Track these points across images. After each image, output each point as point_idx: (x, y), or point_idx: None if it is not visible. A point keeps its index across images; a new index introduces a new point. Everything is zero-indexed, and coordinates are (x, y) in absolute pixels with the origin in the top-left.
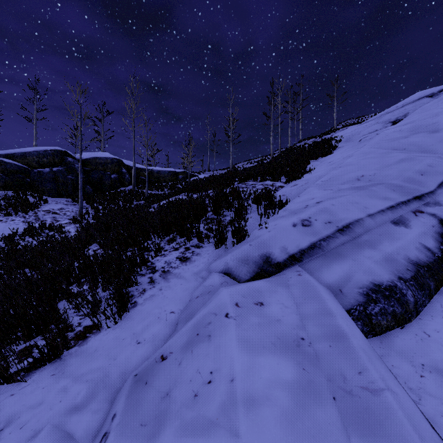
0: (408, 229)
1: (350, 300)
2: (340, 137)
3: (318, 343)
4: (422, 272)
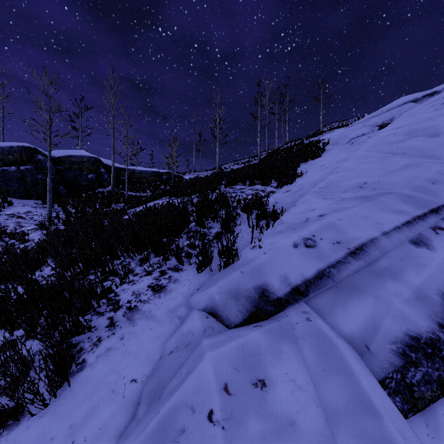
0: (432, 251)
1: (383, 363)
2: (327, 140)
3: None
4: None
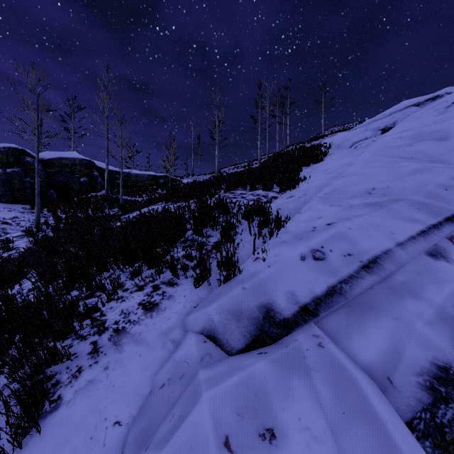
0: (451, 264)
1: (409, 399)
2: (329, 143)
3: None
4: None
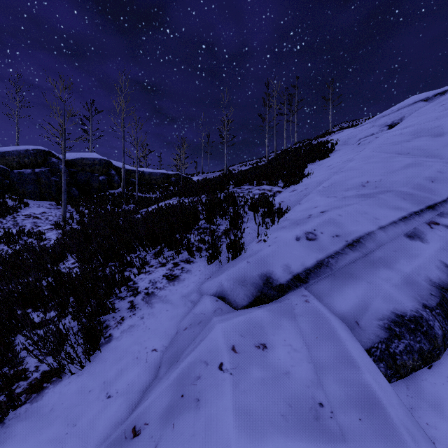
0: (424, 244)
1: (370, 335)
2: (336, 140)
3: (343, 413)
4: (447, 297)
